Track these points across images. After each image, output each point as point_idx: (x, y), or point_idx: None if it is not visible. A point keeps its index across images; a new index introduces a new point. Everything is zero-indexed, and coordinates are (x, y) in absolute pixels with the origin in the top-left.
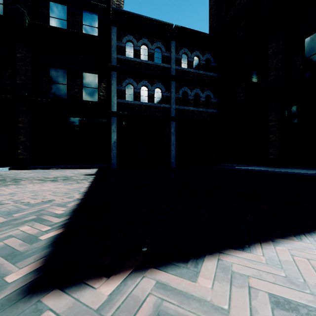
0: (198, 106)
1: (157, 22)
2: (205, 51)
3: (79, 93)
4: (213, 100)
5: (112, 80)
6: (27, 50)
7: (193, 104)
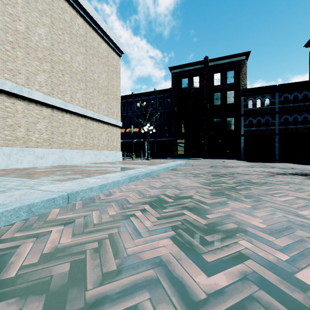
0: (296, 124)
1: (266, 87)
2: (302, 90)
3: (225, 127)
4: (309, 119)
5: (241, 120)
6: (207, 115)
7: (293, 123)
